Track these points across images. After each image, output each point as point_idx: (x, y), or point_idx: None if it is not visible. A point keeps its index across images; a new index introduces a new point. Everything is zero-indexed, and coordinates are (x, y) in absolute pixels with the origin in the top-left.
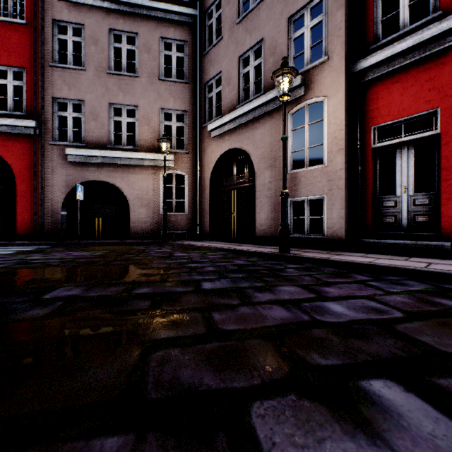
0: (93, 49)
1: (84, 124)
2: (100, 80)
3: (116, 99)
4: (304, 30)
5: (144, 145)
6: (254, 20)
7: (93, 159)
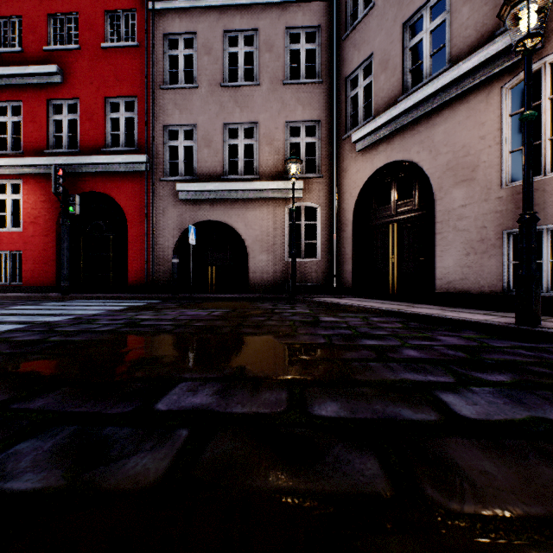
0: (206, 60)
1: (196, 153)
2: (214, 96)
3: (231, 117)
4: None
5: (265, 172)
6: None
7: (206, 194)
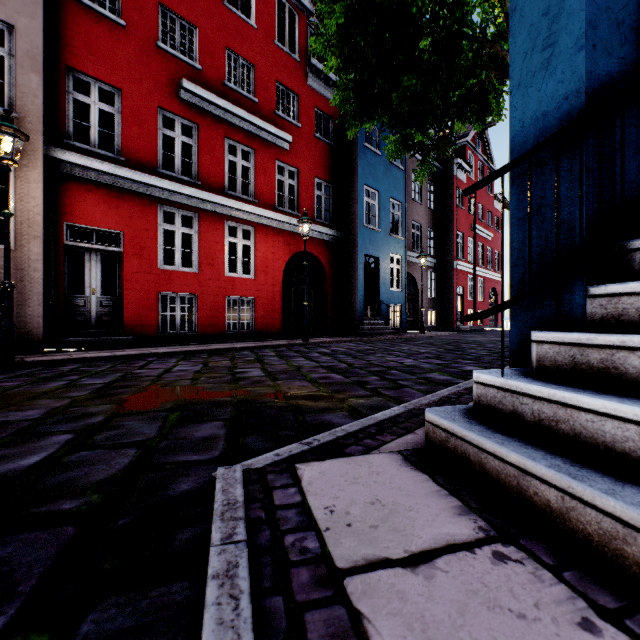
0: None
1: None
2: None
3: None
4: None
5: None
6: None
7: None
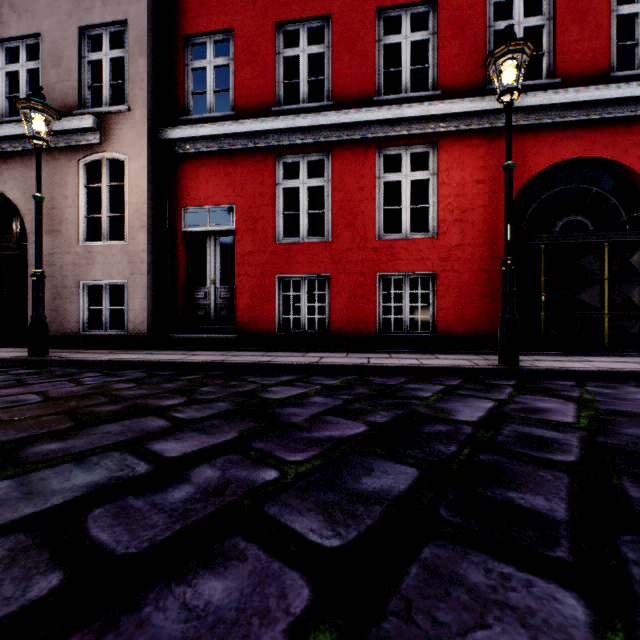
0: None
1: None
2: None
3: None
4: (102, 56)
5: None
6: None
7: None
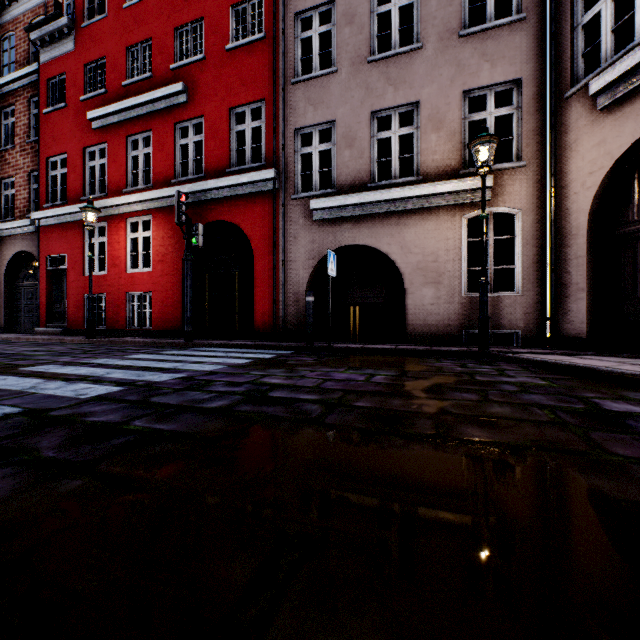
0: (347, 33)
1: (334, 159)
2: (357, 78)
3: (381, 101)
4: None
5: (430, 171)
6: None
7: (347, 210)
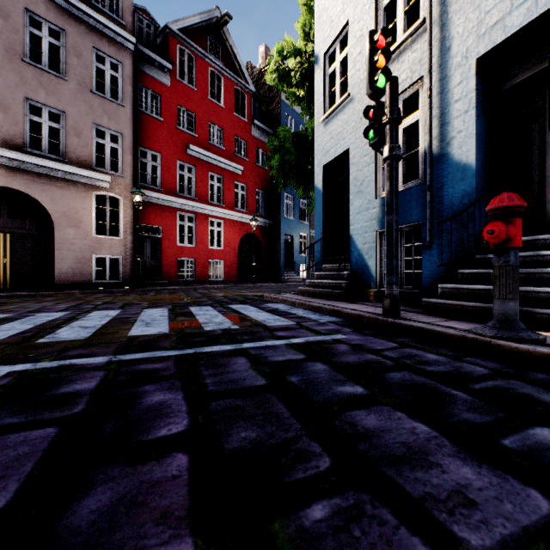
0: None
1: None
2: None
3: None
4: (105, 142)
5: None
6: (54, 86)
7: None
